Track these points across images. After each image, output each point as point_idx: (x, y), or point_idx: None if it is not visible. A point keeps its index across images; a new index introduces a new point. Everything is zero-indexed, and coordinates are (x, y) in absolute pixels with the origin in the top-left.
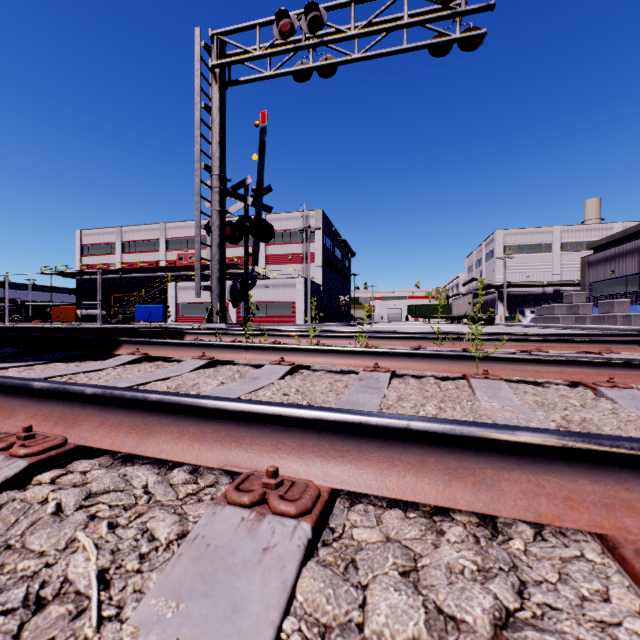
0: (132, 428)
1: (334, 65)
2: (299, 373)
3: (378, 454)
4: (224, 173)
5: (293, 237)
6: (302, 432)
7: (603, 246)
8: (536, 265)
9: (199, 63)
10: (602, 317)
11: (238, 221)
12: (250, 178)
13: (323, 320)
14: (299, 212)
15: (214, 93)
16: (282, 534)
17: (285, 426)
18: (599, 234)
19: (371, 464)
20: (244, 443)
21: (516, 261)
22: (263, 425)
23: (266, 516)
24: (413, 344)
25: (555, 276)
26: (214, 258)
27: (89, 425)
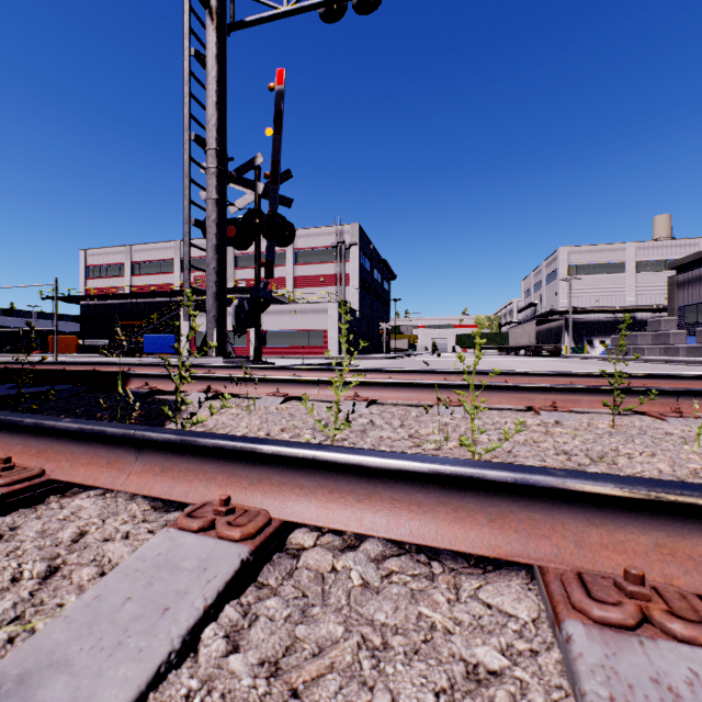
0: None
1: None
2: (284, 564)
3: None
4: (223, 148)
5: (325, 256)
6: None
7: (688, 264)
8: (606, 288)
9: None
10: (701, 348)
11: (245, 217)
12: (260, 156)
13: (360, 351)
14: (332, 227)
15: (209, 35)
16: None
17: None
18: (681, 251)
19: None
20: None
21: (583, 283)
22: None
23: None
24: (538, 401)
25: (629, 300)
26: (209, 266)
27: None
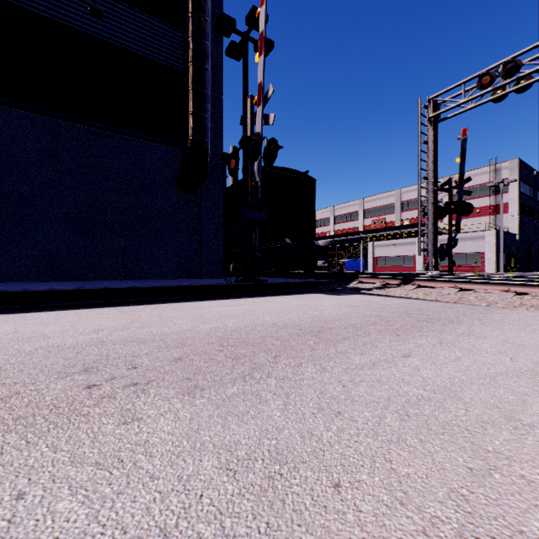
0: (474, 286)
1: (529, 84)
2: None
3: (529, 288)
4: (436, 179)
5: (481, 191)
6: (513, 285)
7: None
8: None
9: (420, 118)
10: None
11: (445, 206)
12: (454, 177)
13: (519, 269)
14: (488, 166)
15: (429, 132)
16: (511, 293)
17: (509, 285)
18: None
19: (527, 289)
20: (500, 287)
21: None
22: (504, 285)
23: (508, 292)
24: None
25: None
26: (429, 232)
27: (464, 286)
